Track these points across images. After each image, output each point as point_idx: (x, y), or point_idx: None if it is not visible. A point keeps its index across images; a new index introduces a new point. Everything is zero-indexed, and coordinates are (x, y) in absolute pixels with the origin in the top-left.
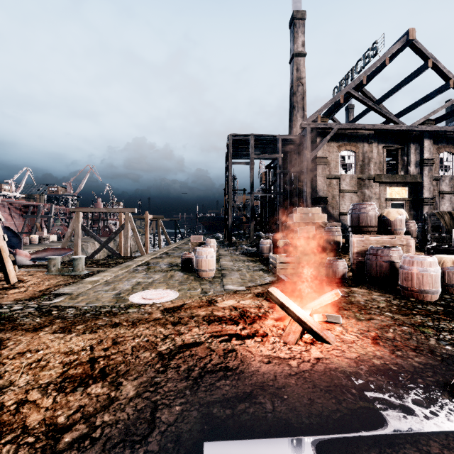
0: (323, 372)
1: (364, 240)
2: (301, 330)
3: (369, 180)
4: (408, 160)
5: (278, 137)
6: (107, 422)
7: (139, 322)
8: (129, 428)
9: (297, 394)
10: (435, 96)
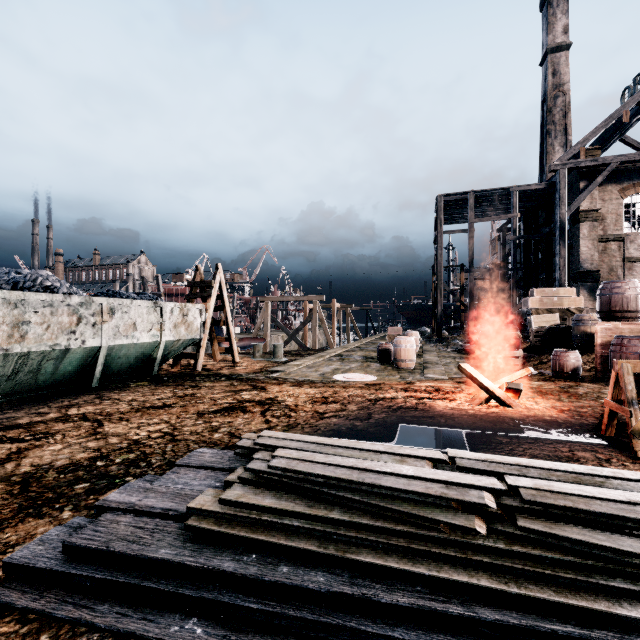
0: (493, 416)
1: (612, 329)
2: (486, 397)
3: None
4: None
5: (512, 190)
6: (345, 414)
7: (348, 387)
8: (357, 416)
9: (465, 420)
10: None
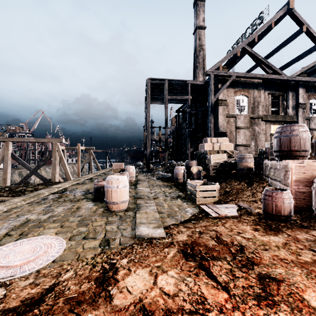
0: None
1: (306, 166)
2: None
3: (258, 119)
4: (287, 104)
5: (188, 82)
6: None
7: None
8: None
9: None
10: (306, 55)
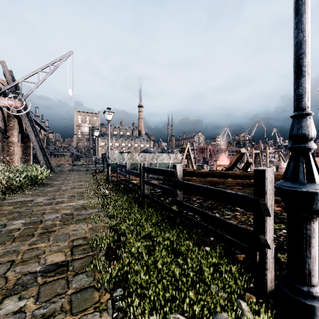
0: None
1: None
2: None
3: None
4: None
5: None
6: None
7: None
8: None
9: None
10: None
